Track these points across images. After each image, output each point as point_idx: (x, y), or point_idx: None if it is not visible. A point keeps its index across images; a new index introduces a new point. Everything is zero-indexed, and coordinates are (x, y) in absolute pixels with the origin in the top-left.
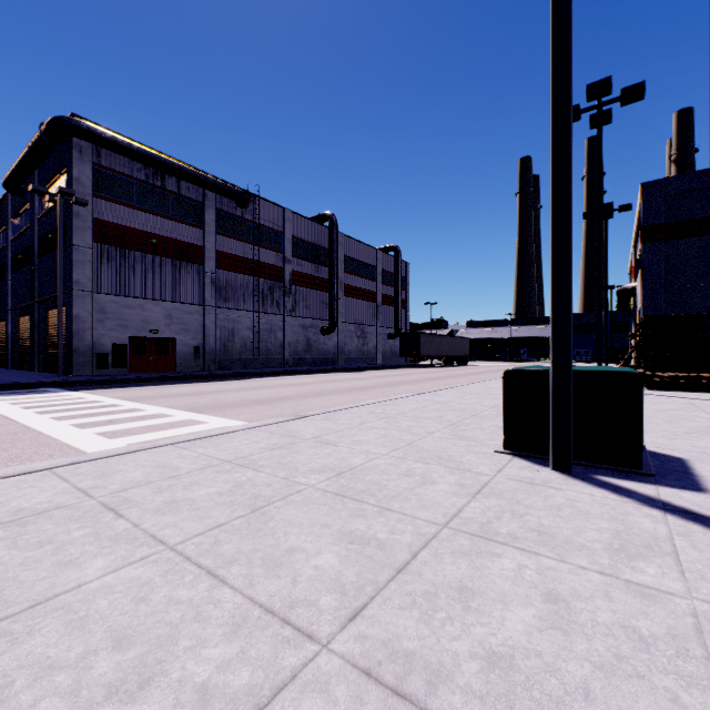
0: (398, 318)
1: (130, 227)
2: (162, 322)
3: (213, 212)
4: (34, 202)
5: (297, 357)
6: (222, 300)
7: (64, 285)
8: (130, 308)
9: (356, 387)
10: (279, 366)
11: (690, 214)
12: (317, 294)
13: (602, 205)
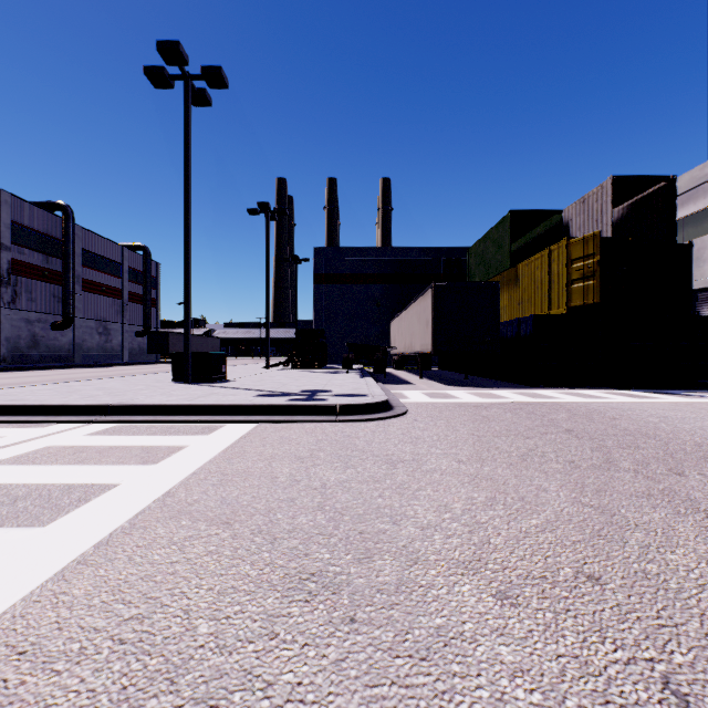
0: (148, 317)
1: None
2: None
3: None
4: None
5: (19, 354)
6: None
7: None
8: None
9: (101, 375)
10: None
11: (336, 271)
12: (47, 287)
13: (293, 256)
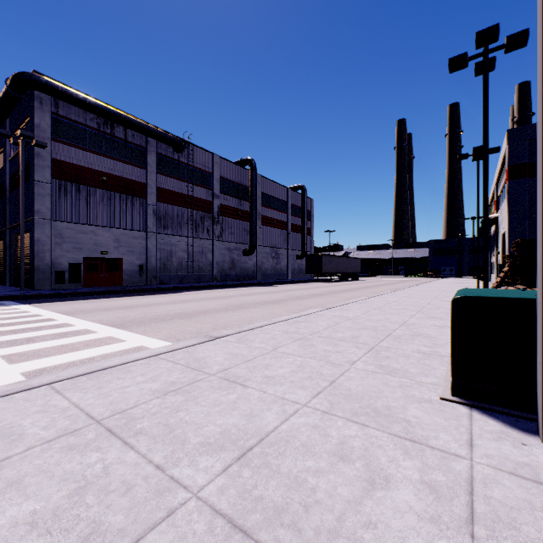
0: (305, 243)
1: (84, 167)
2: (111, 245)
3: (154, 155)
4: (6, 146)
5: (224, 274)
6: (162, 227)
7: (28, 214)
8: (84, 234)
9: (271, 300)
10: (208, 281)
11: None
12: (240, 223)
13: (475, 148)
